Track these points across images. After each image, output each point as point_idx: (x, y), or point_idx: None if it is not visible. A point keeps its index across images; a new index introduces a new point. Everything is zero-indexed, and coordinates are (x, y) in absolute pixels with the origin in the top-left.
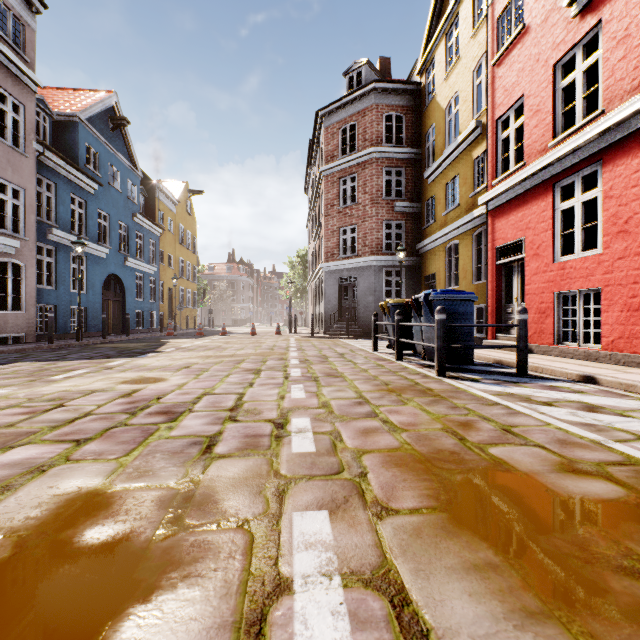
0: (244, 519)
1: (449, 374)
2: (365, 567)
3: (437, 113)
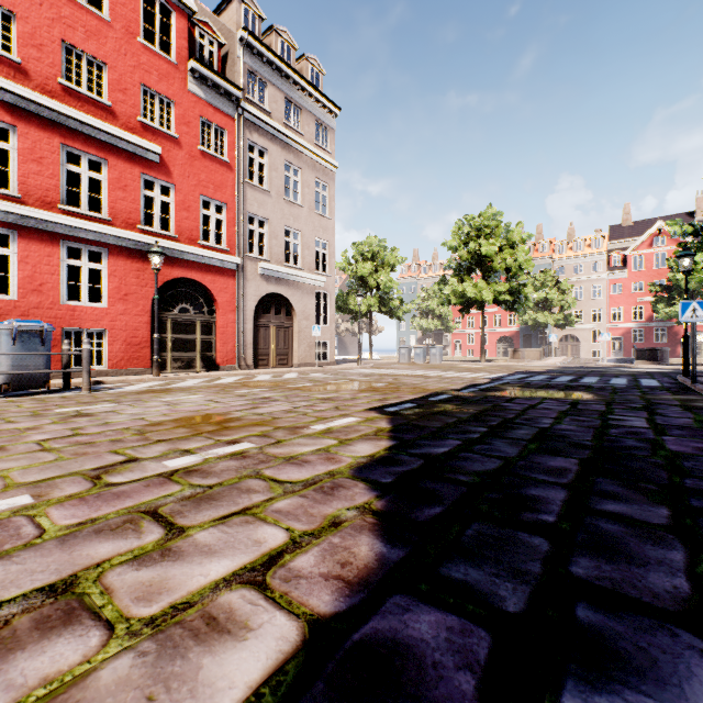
0: (299, 387)
1: (76, 392)
2: (295, 385)
3: None
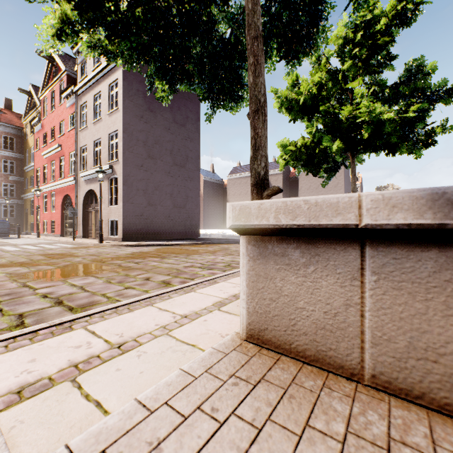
0: None
1: None
2: None
3: (29, 146)
